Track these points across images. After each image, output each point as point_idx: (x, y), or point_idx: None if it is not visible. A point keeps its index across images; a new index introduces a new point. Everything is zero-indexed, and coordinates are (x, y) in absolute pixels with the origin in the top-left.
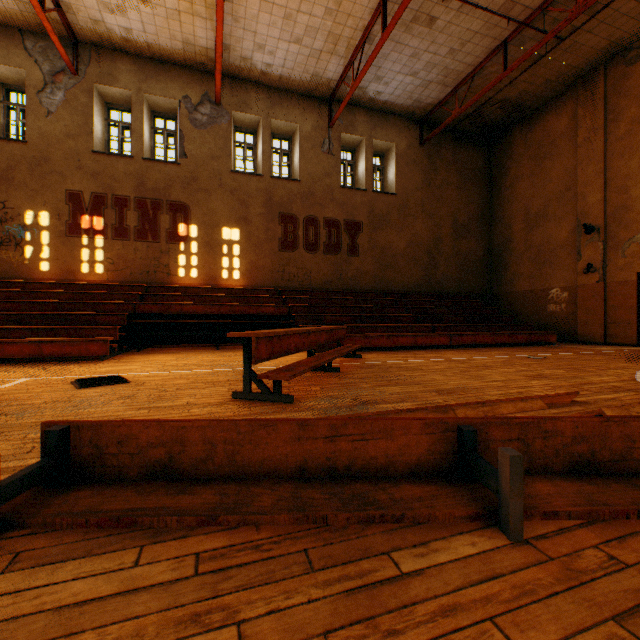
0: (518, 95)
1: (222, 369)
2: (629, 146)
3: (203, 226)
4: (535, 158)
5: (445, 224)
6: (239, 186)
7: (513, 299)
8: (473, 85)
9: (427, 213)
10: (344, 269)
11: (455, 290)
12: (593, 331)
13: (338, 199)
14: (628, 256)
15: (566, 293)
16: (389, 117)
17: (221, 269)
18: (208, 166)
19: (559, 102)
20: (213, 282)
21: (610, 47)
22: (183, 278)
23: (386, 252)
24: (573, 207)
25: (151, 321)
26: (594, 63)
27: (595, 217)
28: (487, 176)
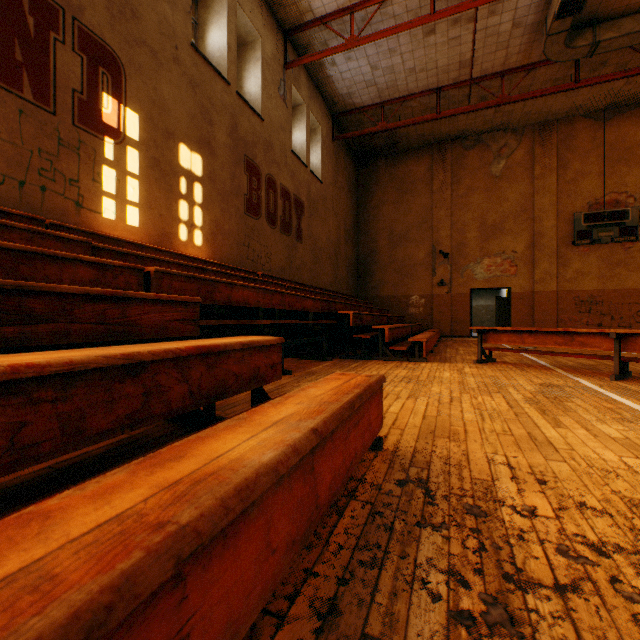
0: (403, 135)
1: (616, 397)
2: (466, 204)
3: (149, 123)
4: (399, 190)
5: (342, 226)
6: (202, 80)
7: (379, 302)
8: (393, 108)
9: (335, 211)
10: (294, 256)
11: (346, 291)
12: (444, 328)
13: (290, 166)
14: (465, 277)
15: (424, 300)
16: (318, 94)
17: (177, 221)
18: (157, 4)
19: (418, 154)
20: (165, 244)
21: (462, 132)
22: (110, 222)
23: (317, 244)
24: (429, 236)
25: (215, 322)
26: (448, 137)
27: (446, 247)
28: (356, 192)
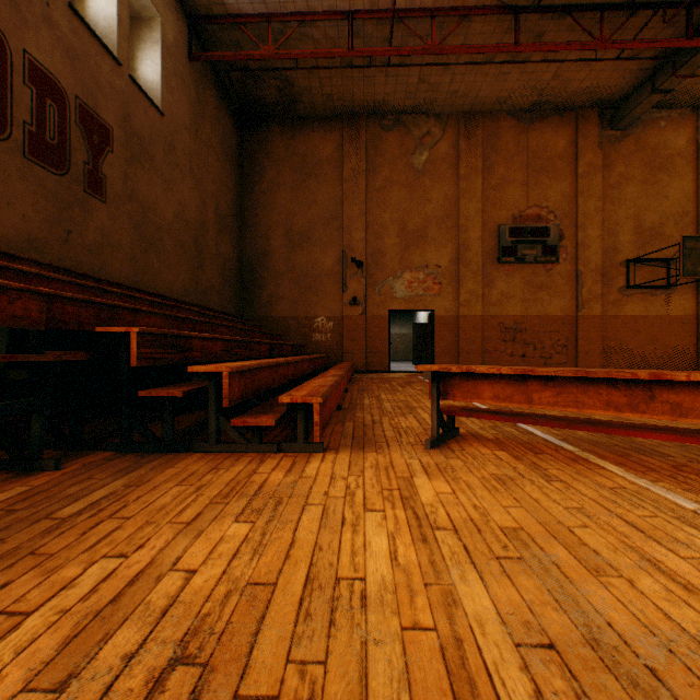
0: (304, 89)
1: None
2: (384, 200)
3: None
4: (300, 171)
5: (211, 206)
6: None
7: (273, 325)
8: (287, 33)
9: (196, 177)
10: (77, 221)
11: (219, 307)
12: (358, 360)
13: (64, 31)
14: (383, 295)
15: (332, 323)
16: None
17: None
18: None
19: (326, 126)
20: None
21: (380, 104)
22: None
23: (150, 216)
24: (339, 238)
25: None
26: (363, 109)
27: (360, 254)
28: (239, 165)
